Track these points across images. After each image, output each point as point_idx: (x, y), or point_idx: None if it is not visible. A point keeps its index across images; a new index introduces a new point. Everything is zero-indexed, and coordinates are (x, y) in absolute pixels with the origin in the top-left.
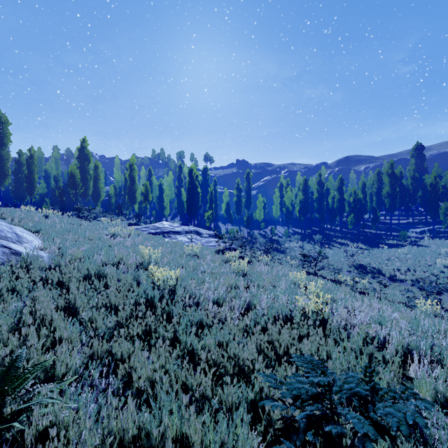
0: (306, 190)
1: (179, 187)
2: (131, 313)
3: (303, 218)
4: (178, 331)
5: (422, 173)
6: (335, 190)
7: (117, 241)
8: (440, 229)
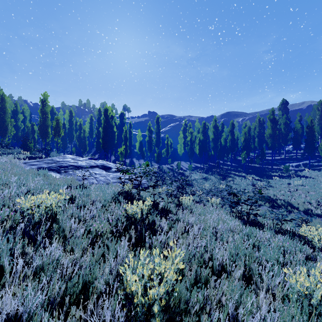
0: (205, 132)
1: (99, 128)
2: None
3: (202, 154)
4: None
5: None
6: (228, 132)
7: None
8: (313, 163)
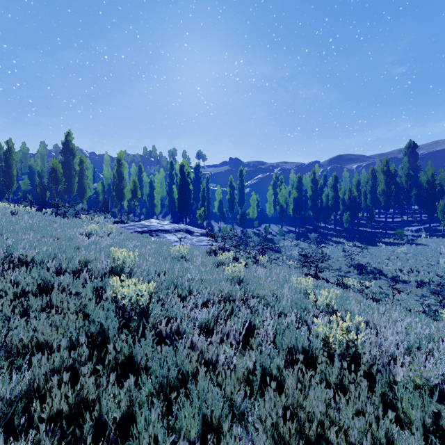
0: (301, 188)
1: (170, 184)
2: (63, 363)
3: (297, 216)
4: (137, 398)
5: (415, 172)
6: (330, 187)
7: (92, 241)
8: (437, 227)
